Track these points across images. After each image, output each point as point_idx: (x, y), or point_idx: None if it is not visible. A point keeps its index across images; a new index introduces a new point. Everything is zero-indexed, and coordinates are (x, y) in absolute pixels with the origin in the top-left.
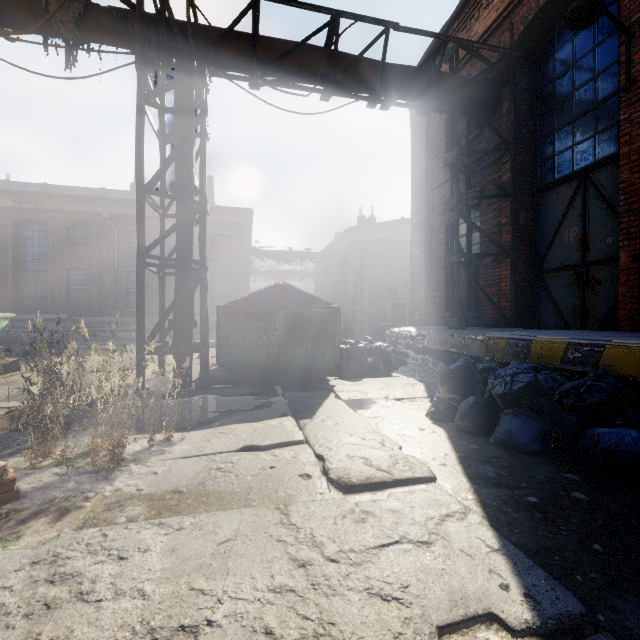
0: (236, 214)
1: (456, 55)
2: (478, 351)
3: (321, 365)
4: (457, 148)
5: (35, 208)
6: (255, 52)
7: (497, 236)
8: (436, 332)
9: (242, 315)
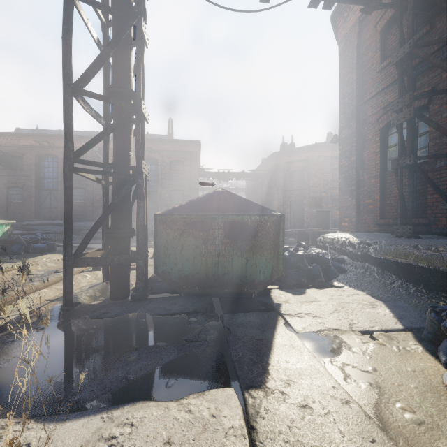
0: (188, 145)
1: None
2: None
3: (263, 277)
4: (411, 40)
5: (49, 145)
6: None
7: None
8: (385, 241)
9: (180, 223)
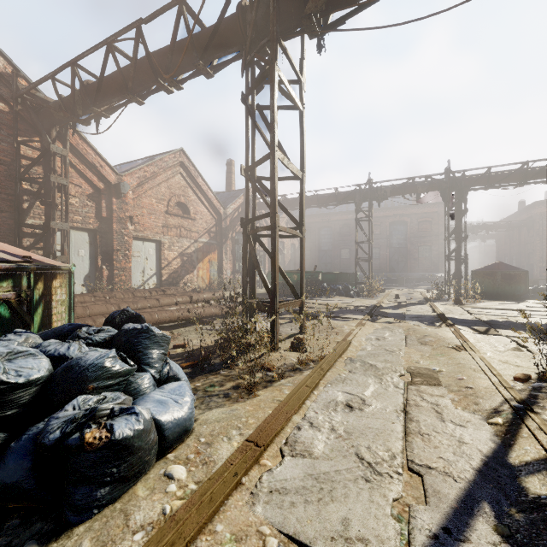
0: (435, 206)
1: None
2: None
3: (519, 293)
4: None
5: (327, 220)
6: (488, 182)
7: None
8: None
9: (481, 274)
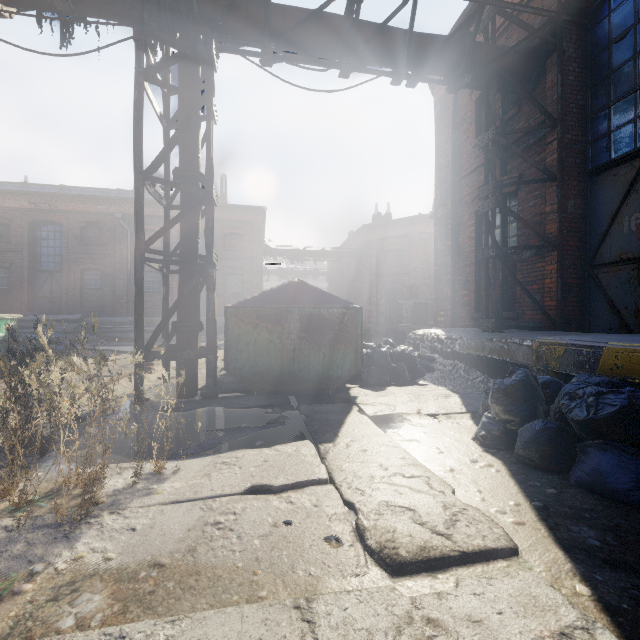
0: (249, 212)
1: (492, 23)
2: (525, 358)
3: (341, 372)
4: (494, 127)
5: (50, 209)
6: (267, 22)
7: (539, 226)
8: (469, 335)
9: (253, 316)
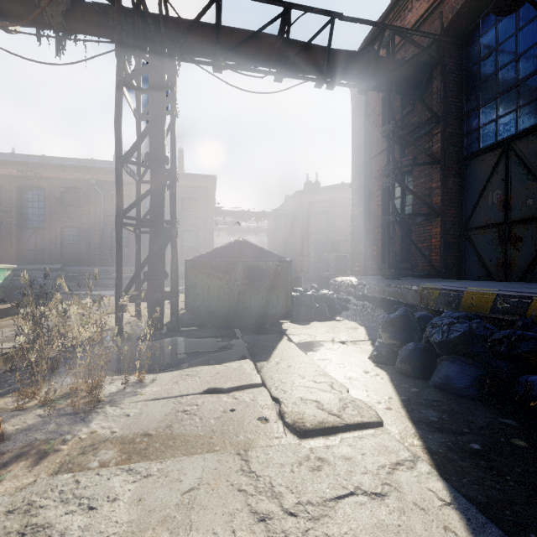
0: (202, 180)
1: (392, 41)
2: (413, 299)
3: (275, 311)
4: (393, 122)
5: (35, 176)
6: (218, 40)
7: (428, 198)
8: (375, 282)
9: (207, 267)
